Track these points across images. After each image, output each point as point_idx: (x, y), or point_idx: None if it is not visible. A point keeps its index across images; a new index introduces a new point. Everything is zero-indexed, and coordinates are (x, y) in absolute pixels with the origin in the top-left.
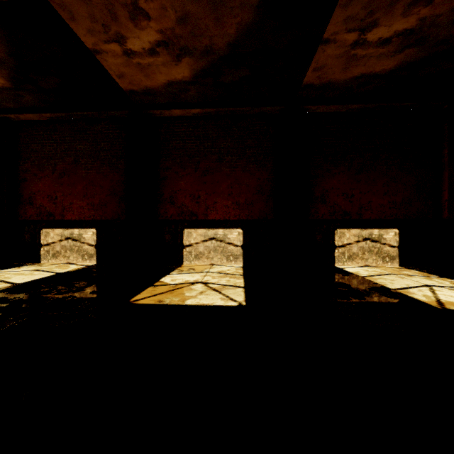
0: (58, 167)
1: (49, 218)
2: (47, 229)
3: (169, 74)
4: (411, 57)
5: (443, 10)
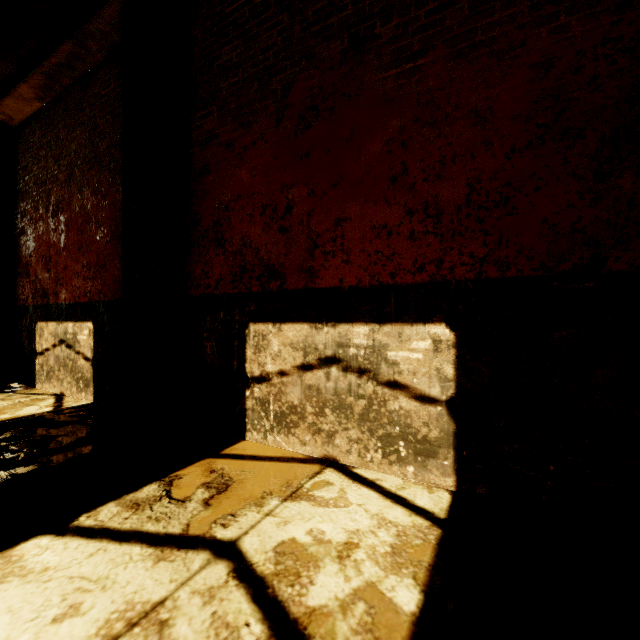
0: (52, 197)
1: (43, 300)
2: (42, 322)
3: None
4: None
5: None
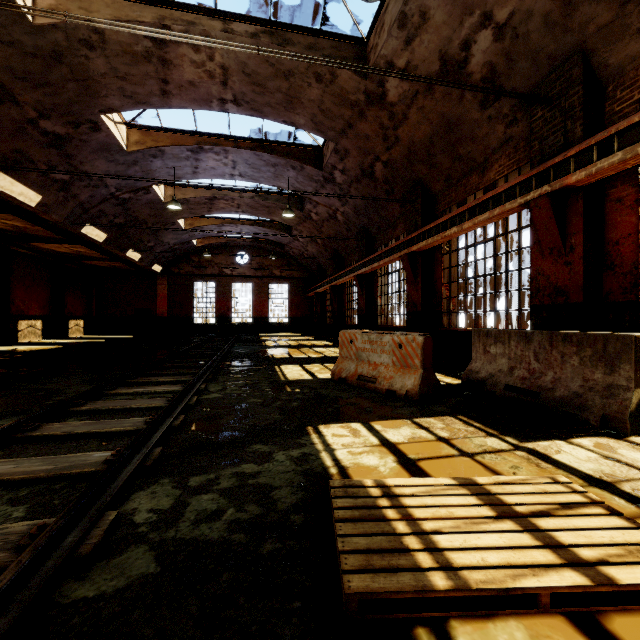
0: None
1: None
2: None
3: (58, 249)
4: (108, 266)
5: (124, 266)
